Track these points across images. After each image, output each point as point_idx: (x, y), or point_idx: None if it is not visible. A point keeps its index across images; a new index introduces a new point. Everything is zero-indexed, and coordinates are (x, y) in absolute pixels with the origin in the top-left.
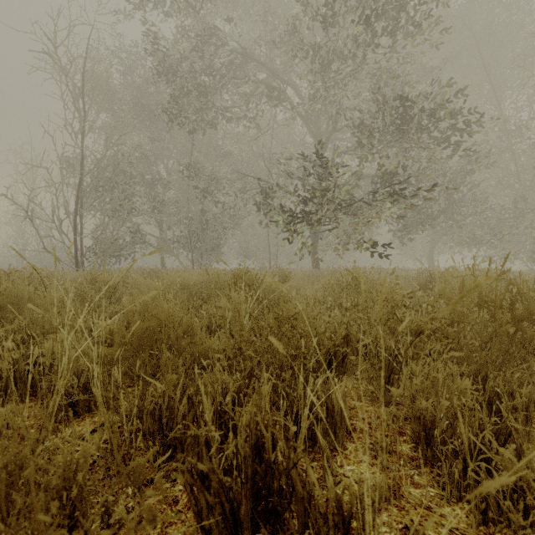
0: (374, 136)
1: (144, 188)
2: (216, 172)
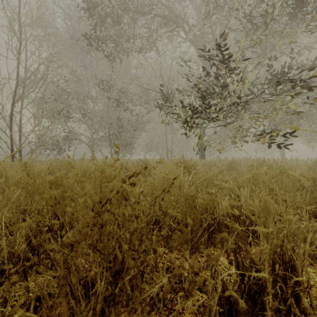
0: (267, 37)
1: (77, 101)
2: (128, 87)
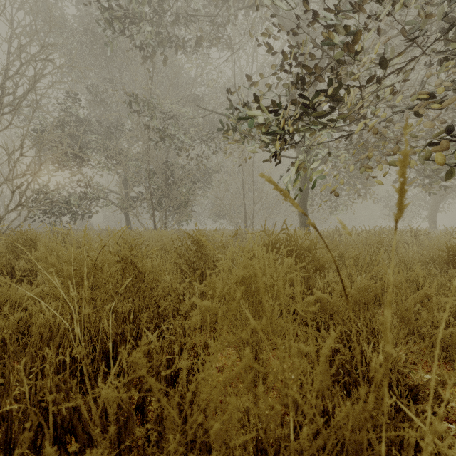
0: None
1: (100, 136)
2: (181, 111)
